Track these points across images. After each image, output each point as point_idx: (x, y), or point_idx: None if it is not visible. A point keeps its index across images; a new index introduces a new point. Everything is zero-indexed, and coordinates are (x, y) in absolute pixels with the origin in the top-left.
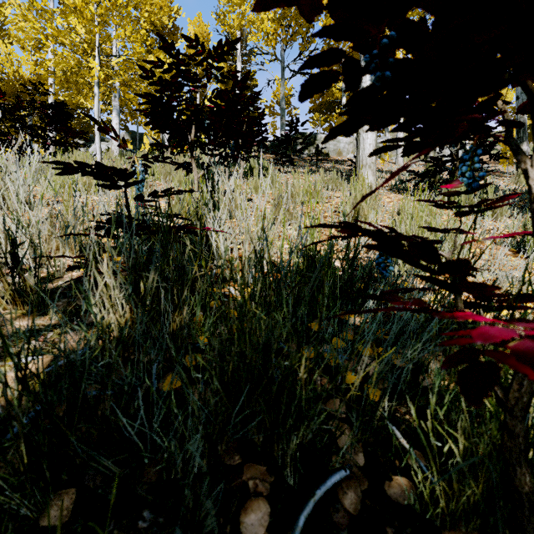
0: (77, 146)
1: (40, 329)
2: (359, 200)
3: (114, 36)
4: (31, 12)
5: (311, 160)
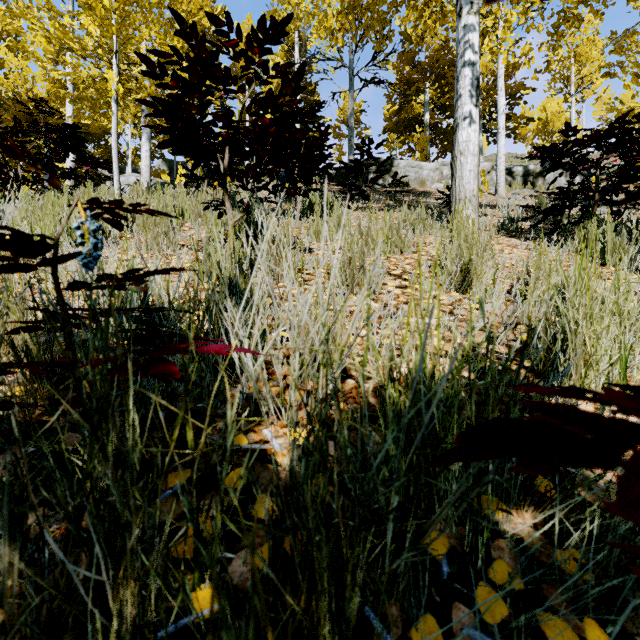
0: (100, 179)
1: None
2: None
3: (136, 37)
4: (31, 9)
5: (388, 192)
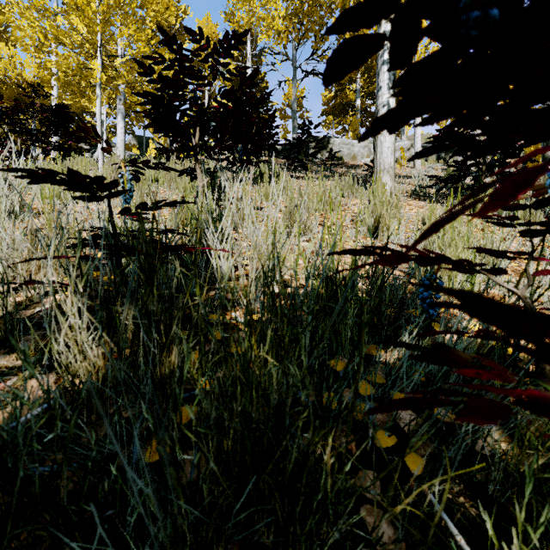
0: (81, 151)
1: (2, 373)
2: (426, 229)
3: (117, 35)
4: (29, 10)
5: (324, 165)
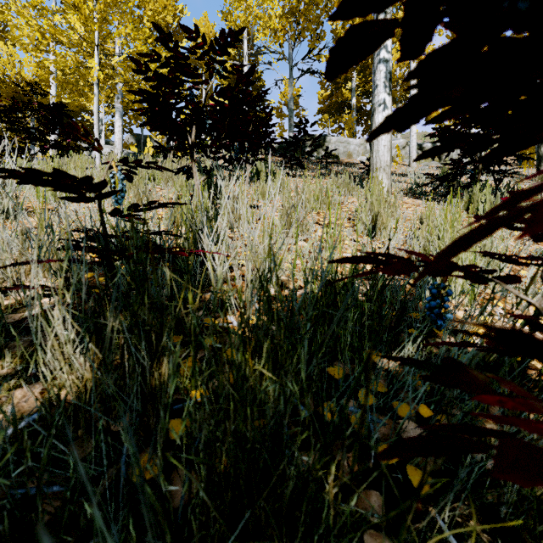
0: (79, 149)
1: None
2: (451, 245)
3: (114, 33)
4: (27, 8)
5: (321, 163)
